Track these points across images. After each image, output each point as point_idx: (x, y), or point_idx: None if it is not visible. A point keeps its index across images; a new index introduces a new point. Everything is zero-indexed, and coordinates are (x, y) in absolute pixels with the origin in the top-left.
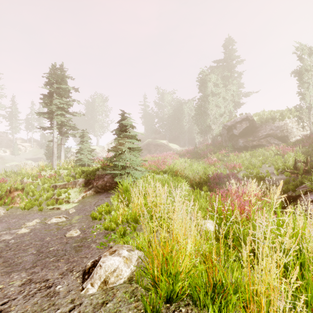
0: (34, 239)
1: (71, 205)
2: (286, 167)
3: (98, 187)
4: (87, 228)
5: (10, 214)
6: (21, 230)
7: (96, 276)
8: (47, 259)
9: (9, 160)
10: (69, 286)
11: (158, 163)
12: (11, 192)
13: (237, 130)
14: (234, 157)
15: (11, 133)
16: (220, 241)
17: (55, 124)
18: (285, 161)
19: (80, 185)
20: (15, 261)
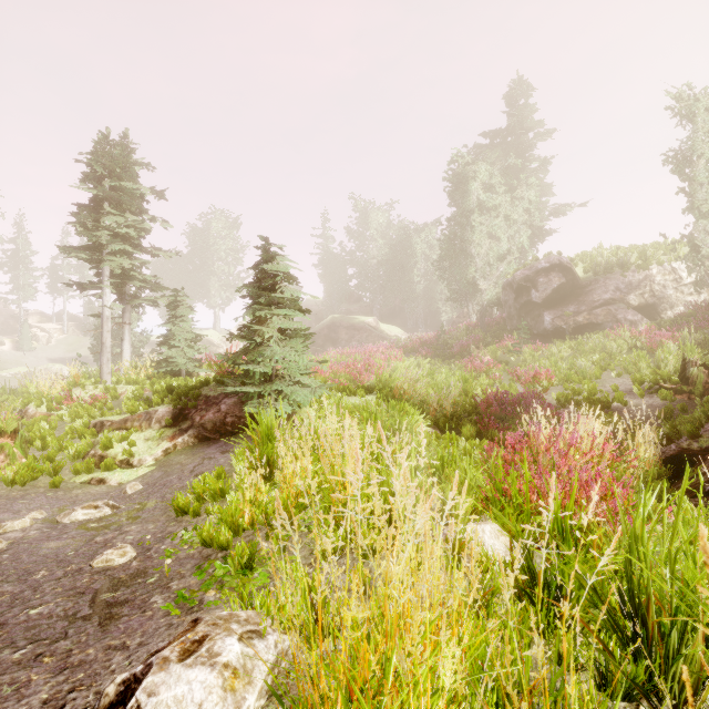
0: (5, 576)
1: (134, 472)
2: (661, 379)
3: (204, 427)
4: (158, 541)
5: None
6: None
7: None
8: (4, 653)
9: (9, 363)
10: None
11: (355, 369)
12: None
13: (540, 293)
14: (533, 354)
15: (15, 301)
16: (564, 645)
17: (108, 275)
18: (657, 364)
19: (161, 422)
20: None
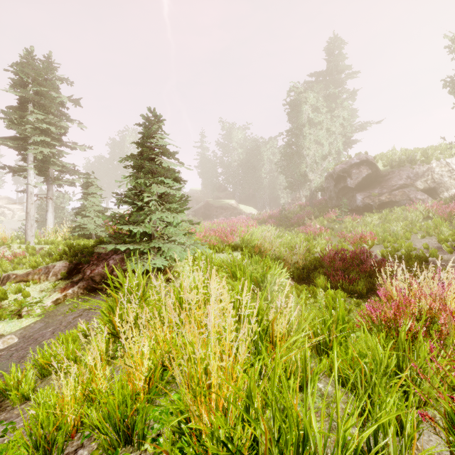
0: None
1: (18, 323)
2: None
3: (93, 279)
4: None
5: None
6: None
7: None
8: None
9: None
10: None
11: (222, 233)
12: None
13: (353, 180)
14: (352, 222)
15: None
16: None
17: (32, 160)
18: None
19: (57, 275)
20: None
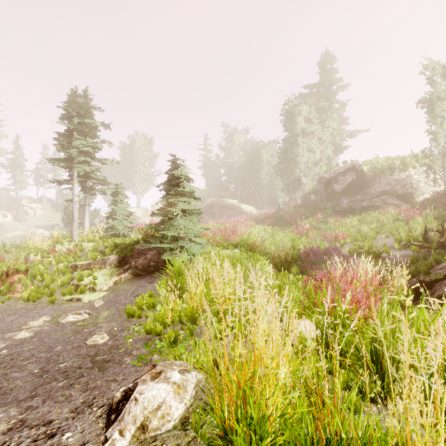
0: (39, 349)
1: (97, 294)
2: (412, 239)
3: (137, 268)
4: (120, 331)
5: (6, 309)
6: (19, 334)
7: (128, 418)
8: (53, 383)
9: (10, 228)
10: (84, 434)
11: (226, 233)
12: (8, 276)
13: (340, 185)
14: (335, 223)
15: (14, 190)
16: (334, 362)
17: (76, 176)
18: (410, 230)
19: (111, 265)
20: (3, 386)
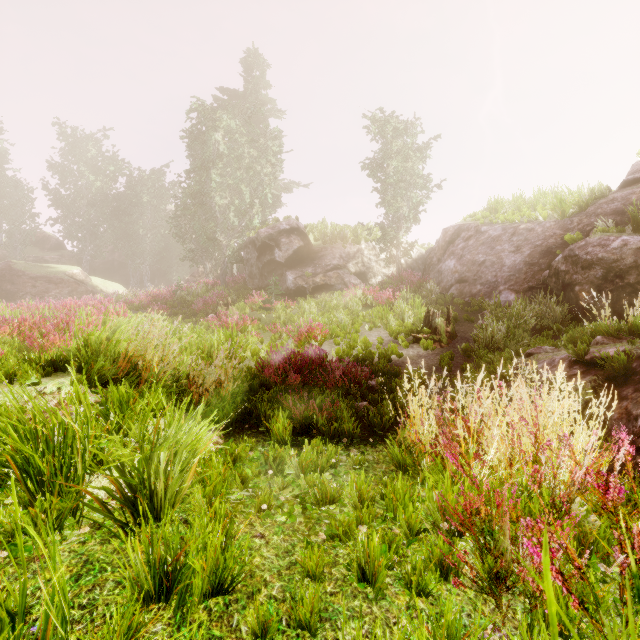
0: None
1: None
2: (410, 330)
3: None
4: None
5: None
6: None
7: None
8: None
9: None
10: None
11: (36, 329)
12: None
13: (283, 252)
14: (286, 310)
15: None
16: None
17: None
18: (403, 317)
19: None
20: None
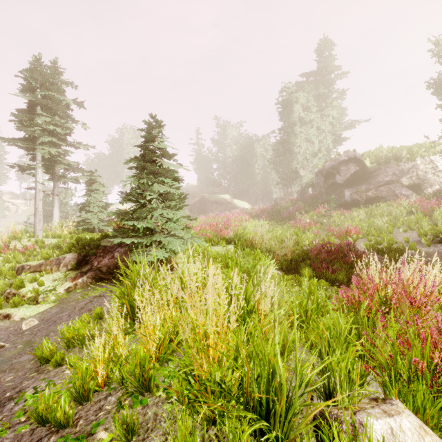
0: None
1: (36, 308)
2: (440, 233)
3: (100, 270)
4: (0, 405)
5: None
6: None
7: None
8: None
9: None
10: None
11: (217, 227)
12: None
13: (342, 176)
14: (340, 217)
15: None
16: None
17: (40, 159)
18: (435, 222)
19: (67, 266)
20: None
